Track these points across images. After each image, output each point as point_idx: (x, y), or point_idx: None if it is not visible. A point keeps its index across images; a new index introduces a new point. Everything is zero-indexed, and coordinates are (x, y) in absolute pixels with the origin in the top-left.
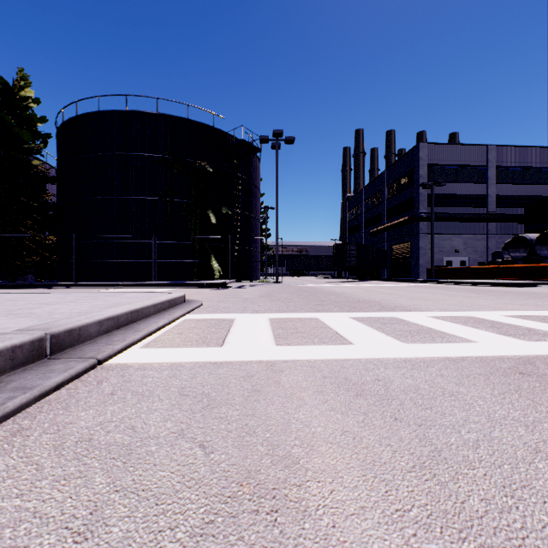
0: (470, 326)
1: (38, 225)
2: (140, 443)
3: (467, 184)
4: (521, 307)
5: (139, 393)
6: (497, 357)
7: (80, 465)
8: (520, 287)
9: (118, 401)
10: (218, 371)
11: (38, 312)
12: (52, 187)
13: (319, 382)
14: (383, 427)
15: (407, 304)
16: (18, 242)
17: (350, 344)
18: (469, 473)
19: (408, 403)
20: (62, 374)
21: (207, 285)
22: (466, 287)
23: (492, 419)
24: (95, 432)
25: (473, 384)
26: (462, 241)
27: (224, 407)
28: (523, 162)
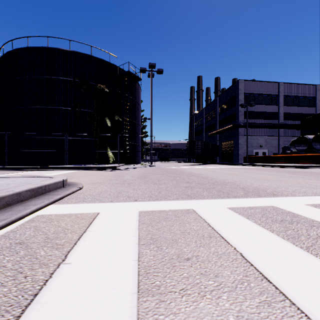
0: None
1: None
2: None
3: (266, 105)
4: None
5: None
6: None
7: None
8: (308, 168)
9: None
10: None
11: None
12: None
13: None
14: None
15: (260, 186)
16: None
17: None
18: None
19: None
20: None
21: (102, 168)
22: (275, 168)
23: None
24: None
25: None
26: (264, 140)
27: None
28: (299, 93)
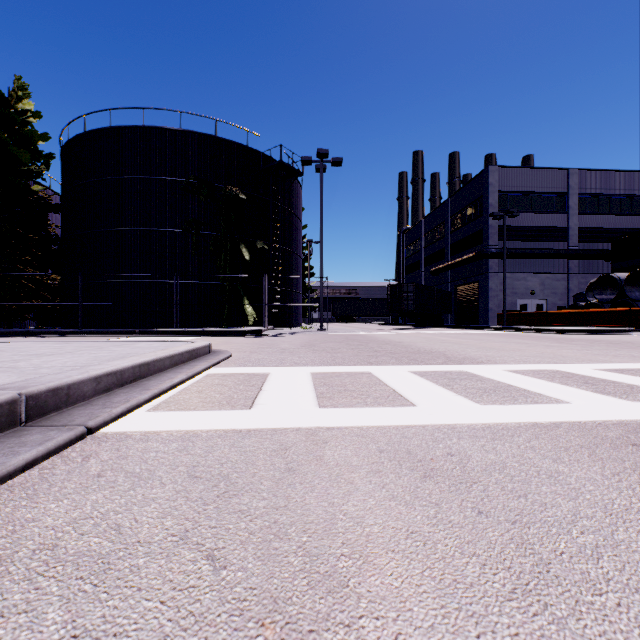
0: (558, 382)
1: (39, 262)
2: (124, 552)
3: (544, 214)
4: (614, 359)
5: (136, 474)
6: (598, 423)
7: (30, 590)
8: (608, 335)
9: (105, 486)
10: (243, 442)
11: (22, 366)
12: (56, 217)
13: (374, 457)
14: (463, 526)
15: (477, 355)
16: (15, 282)
17: (412, 406)
18: (595, 601)
19: (493, 489)
20: (36, 448)
21: (239, 333)
22: (544, 335)
23: (611, 513)
24: (63, 535)
25: (575, 461)
26: (539, 282)
27: (247, 494)
28: (610, 189)
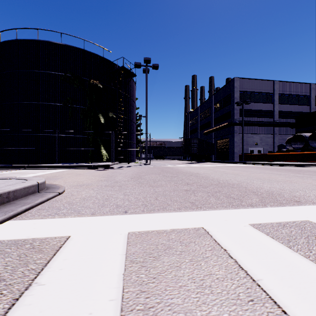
0: None
1: None
2: None
3: (262, 104)
4: None
5: None
6: None
7: None
8: (307, 167)
9: None
10: None
11: None
12: None
13: None
14: None
15: (272, 188)
16: None
17: None
18: None
19: None
20: None
21: (94, 166)
22: (274, 167)
23: None
24: None
25: None
26: (259, 138)
27: None
28: (293, 91)
